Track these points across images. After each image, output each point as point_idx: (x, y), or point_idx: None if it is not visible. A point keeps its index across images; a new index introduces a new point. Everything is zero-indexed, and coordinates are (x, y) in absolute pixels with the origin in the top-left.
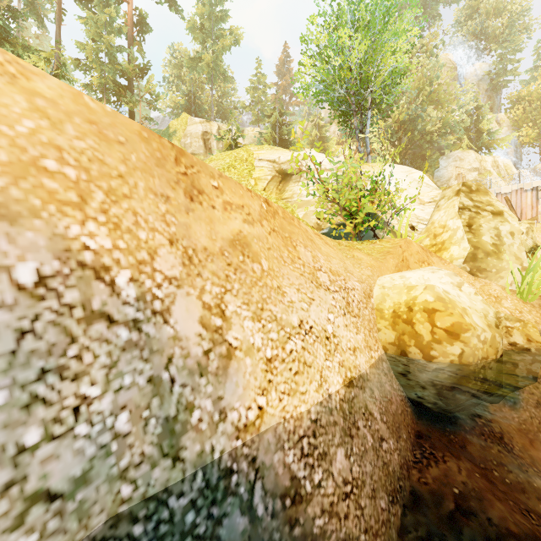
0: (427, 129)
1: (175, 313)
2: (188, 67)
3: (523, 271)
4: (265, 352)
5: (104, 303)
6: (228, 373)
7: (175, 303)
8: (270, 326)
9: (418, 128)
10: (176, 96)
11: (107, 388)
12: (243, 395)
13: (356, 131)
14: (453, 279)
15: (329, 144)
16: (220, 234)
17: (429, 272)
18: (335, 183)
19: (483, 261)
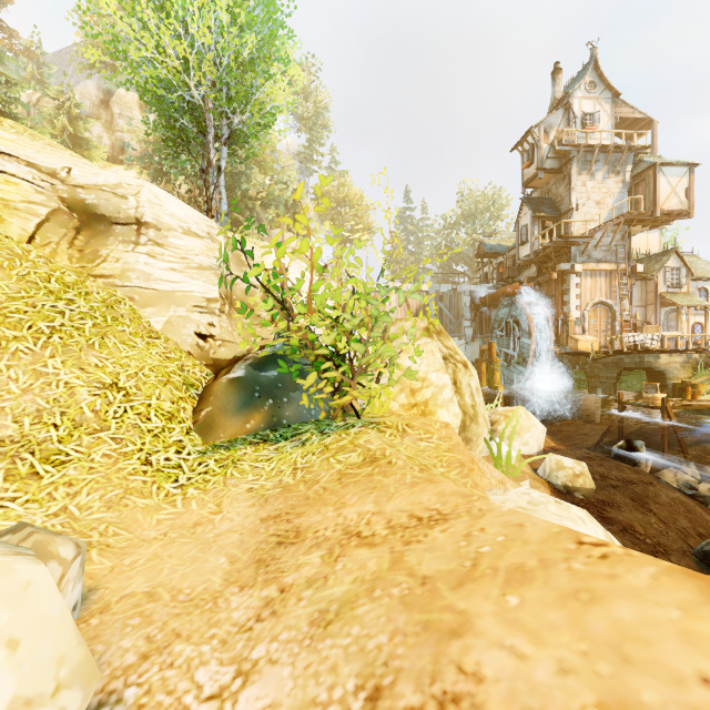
0: (250, 192)
1: None
2: None
3: (488, 434)
4: None
5: None
6: None
7: None
8: None
9: (242, 187)
10: None
11: None
12: None
13: (213, 172)
14: (598, 526)
15: (92, 155)
16: None
17: (585, 525)
18: (216, 264)
19: (470, 429)
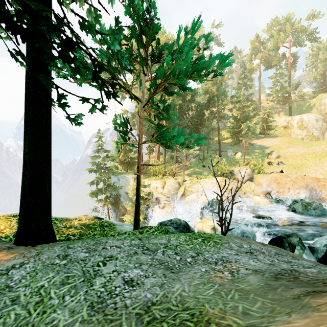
0: None
1: (317, 189)
2: (322, 67)
3: None
4: (325, 193)
5: (313, 188)
6: (321, 194)
7: (317, 189)
8: (326, 192)
9: None
10: (314, 73)
11: (313, 192)
12: (323, 195)
13: None
14: None
15: None
16: (321, 184)
17: None
18: None
19: None
